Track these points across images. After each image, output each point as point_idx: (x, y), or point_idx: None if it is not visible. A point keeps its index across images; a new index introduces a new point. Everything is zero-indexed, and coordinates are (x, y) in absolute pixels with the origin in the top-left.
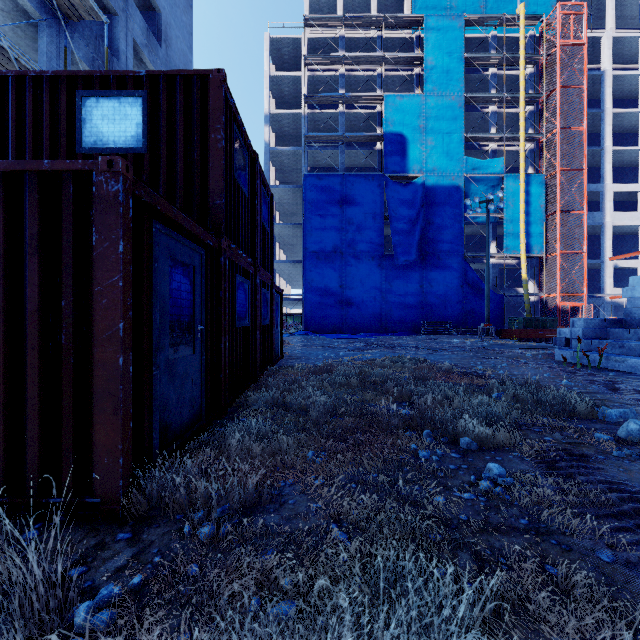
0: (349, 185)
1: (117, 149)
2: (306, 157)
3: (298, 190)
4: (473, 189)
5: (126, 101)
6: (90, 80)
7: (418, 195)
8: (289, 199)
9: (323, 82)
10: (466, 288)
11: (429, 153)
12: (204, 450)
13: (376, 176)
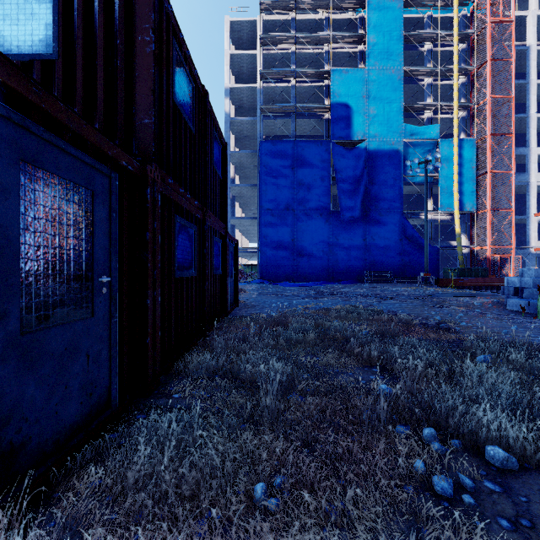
0: (300, 150)
1: (21, 56)
2: (262, 126)
3: (255, 155)
4: (411, 153)
5: None
6: None
7: (362, 158)
8: (247, 163)
9: (277, 59)
10: (405, 241)
11: (371, 121)
12: (98, 467)
13: (324, 142)
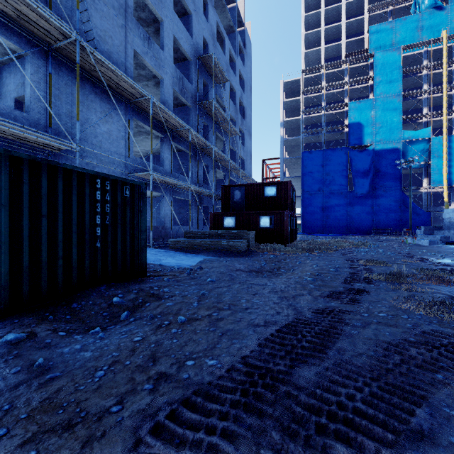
0: (327, 154)
1: (271, 196)
2: (303, 141)
3: (298, 158)
4: (408, 148)
5: (272, 187)
6: (266, 184)
7: (370, 156)
8: (293, 162)
9: (312, 98)
10: (403, 208)
11: (377, 131)
12: None
13: (343, 148)
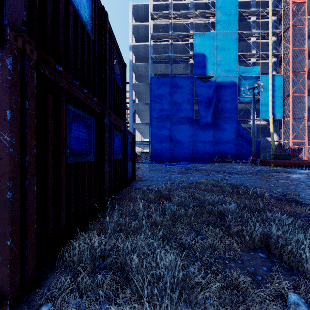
0: (175, 82)
1: None
2: (151, 68)
3: (147, 85)
4: (242, 83)
5: None
6: None
7: (212, 87)
8: (143, 91)
9: (161, 28)
10: (239, 137)
11: (218, 64)
12: None
13: (189, 77)
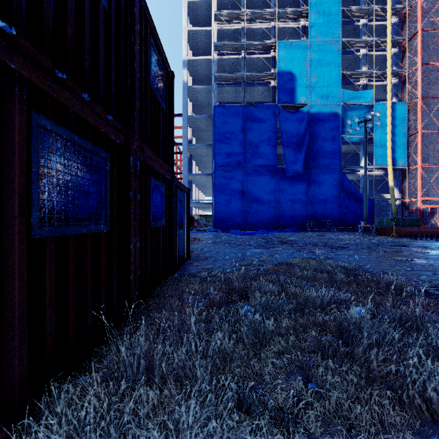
0: (249, 113)
1: None
2: (215, 93)
3: (209, 119)
4: (348, 115)
5: None
6: None
7: (304, 120)
8: (202, 127)
9: (229, 35)
10: (343, 194)
11: (313, 87)
12: None
13: (271, 106)
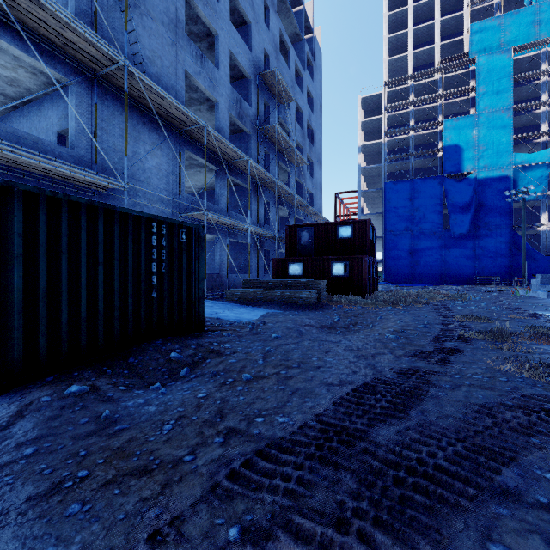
0: (416, 185)
1: (346, 238)
2: (385, 170)
3: (380, 191)
4: (522, 176)
5: (348, 227)
6: (339, 223)
7: (471, 186)
8: (373, 196)
9: (397, 117)
10: (514, 251)
11: (481, 155)
12: None
13: (437, 177)
